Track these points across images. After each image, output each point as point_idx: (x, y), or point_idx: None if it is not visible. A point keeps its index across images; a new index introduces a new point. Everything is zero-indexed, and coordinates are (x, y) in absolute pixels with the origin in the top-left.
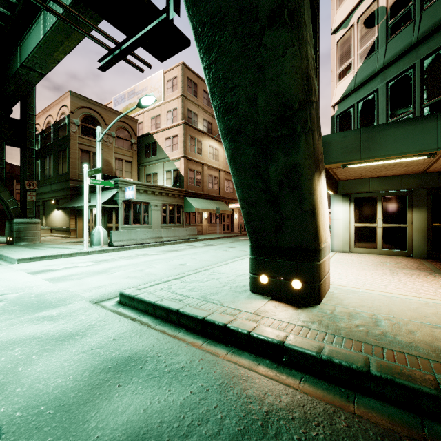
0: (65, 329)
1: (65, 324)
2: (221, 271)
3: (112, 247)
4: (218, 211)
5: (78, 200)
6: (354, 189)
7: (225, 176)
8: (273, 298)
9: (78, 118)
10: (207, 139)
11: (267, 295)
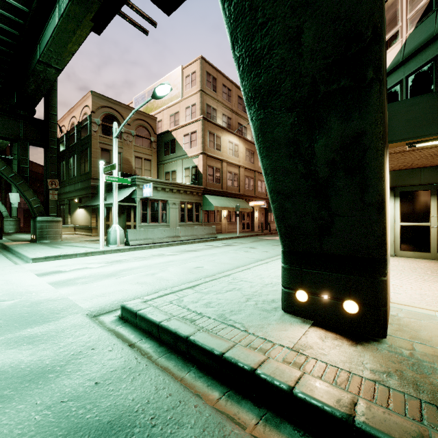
0: (41, 359)
1: (45, 350)
2: (243, 279)
3: (128, 246)
4: (238, 209)
5: (98, 198)
6: (400, 182)
7: (245, 173)
8: (316, 323)
9: (99, 118)
10: (226, 135)
11: (306, 318)
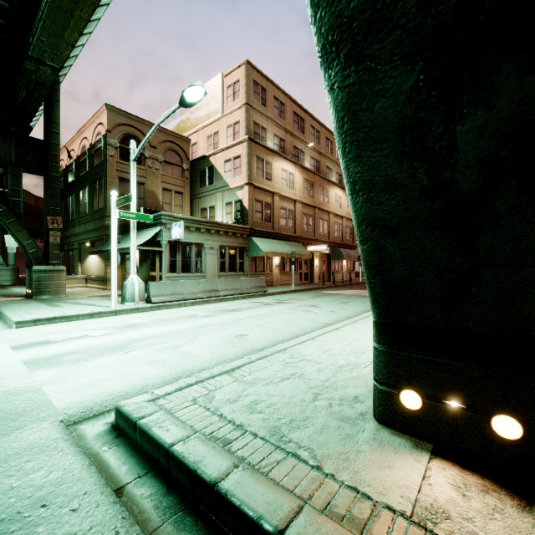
0: None
1: None
2: (305, 356)
3: (150, 303)
4: (294, 256)
5: None
6: None
7: (303, 209)
8: (438, 449)
9: (116, 139)
10: (278, 160)
11: (419, 438)
